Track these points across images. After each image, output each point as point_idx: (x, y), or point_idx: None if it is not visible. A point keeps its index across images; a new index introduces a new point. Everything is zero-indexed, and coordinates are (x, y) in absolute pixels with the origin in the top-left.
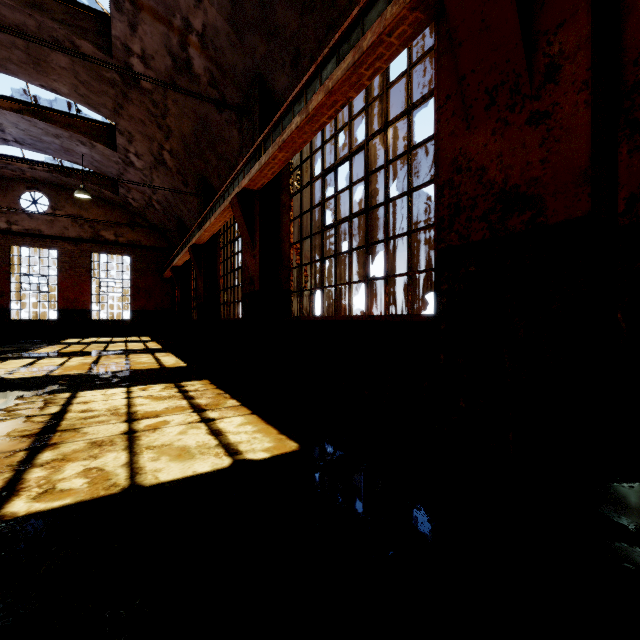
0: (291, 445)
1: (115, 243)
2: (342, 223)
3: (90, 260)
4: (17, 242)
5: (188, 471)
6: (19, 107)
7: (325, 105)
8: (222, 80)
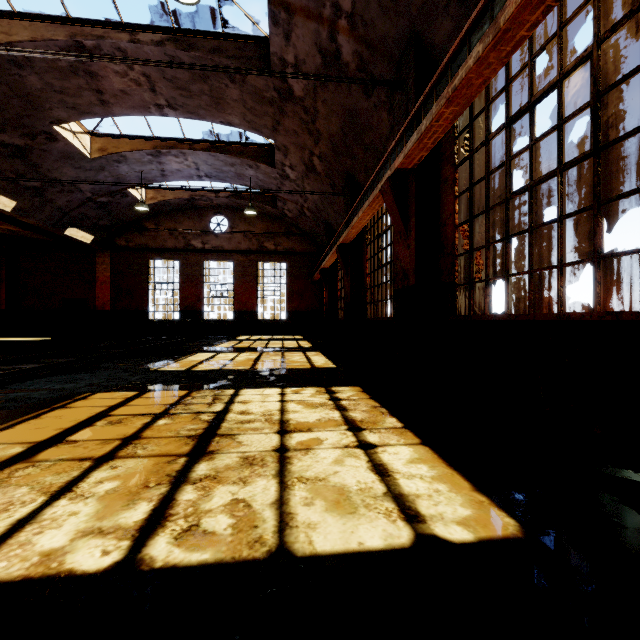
0: (504, 521)
1: (274, 252)
2: (543, 182)
3: (256, 268)
4: (208, 258)
5: (351, 539)
6: (207, 146)
7: (528, 5)
8: (371, 59)
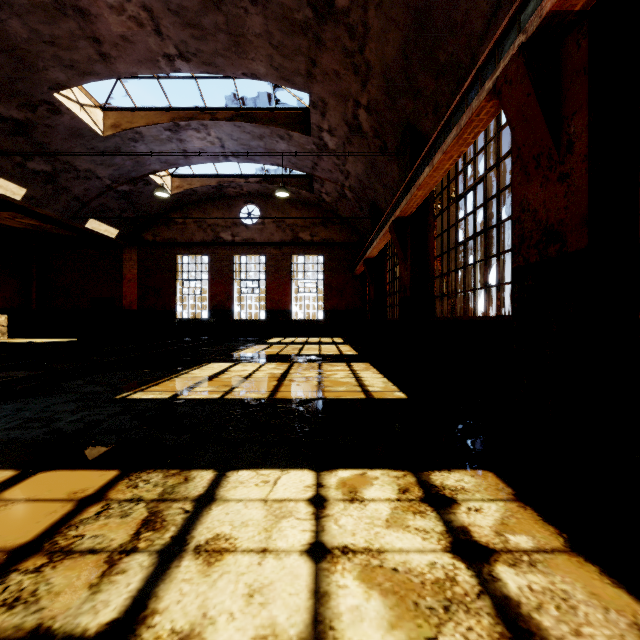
0: None
1: (310, 243)
2: None
3: (290, 262)
4: (238, 251)
5: None
6: (231, 115)
7: None
8: None
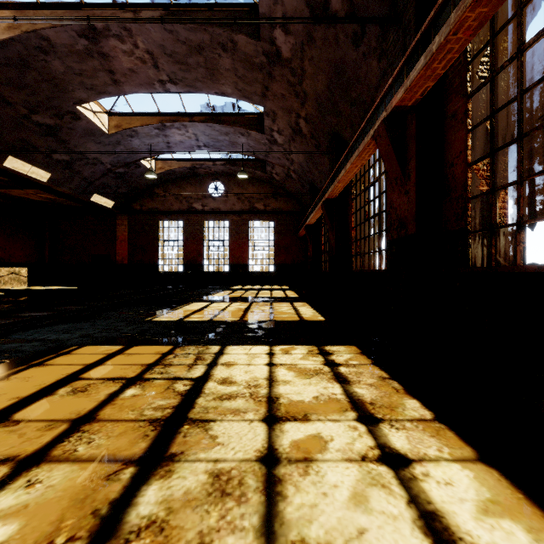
0: None
1: (264, 212)
2: None
3: (248, 227)
4: (207, 218)
5: None
6: (205, 118)
7: None
8: (362, 1)
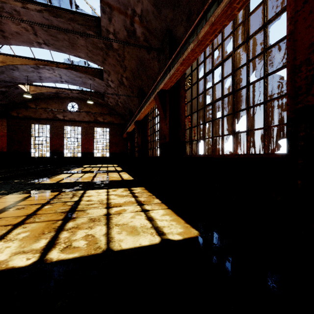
0: (194, 232)
1: (103, 122)
2: (217, 101)
3: (93, 130)
4: (66, 124)
5: (136, 243)
6: (66, 66)
7: (209, 33)
8: (150, 37)
